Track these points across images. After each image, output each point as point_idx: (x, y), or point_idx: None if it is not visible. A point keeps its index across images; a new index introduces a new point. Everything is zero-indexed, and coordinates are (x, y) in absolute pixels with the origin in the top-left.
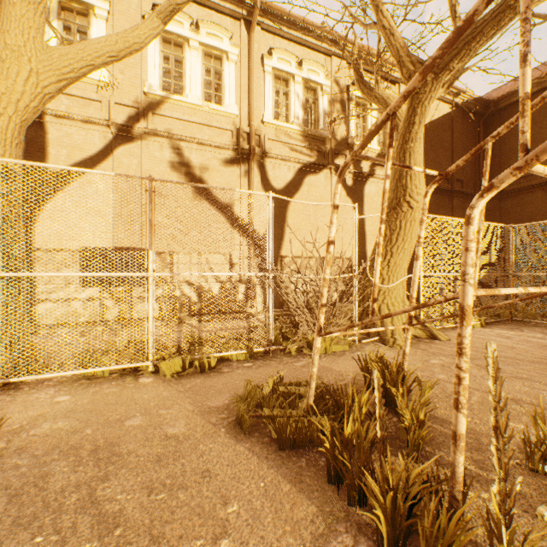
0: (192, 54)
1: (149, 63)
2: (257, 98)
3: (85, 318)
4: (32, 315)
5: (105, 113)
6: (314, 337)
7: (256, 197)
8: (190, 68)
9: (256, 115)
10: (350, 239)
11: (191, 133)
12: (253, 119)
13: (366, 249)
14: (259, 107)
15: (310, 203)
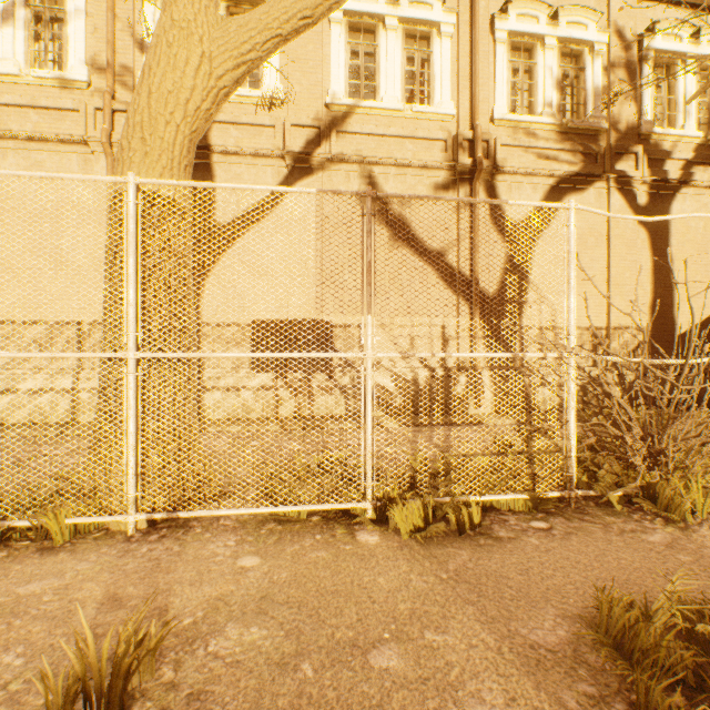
0: (389, 37)
1: (332, 63)
2: (484, 85)
3: (257, 413)
4: (199, 407)
5: (279, 140)
6: (656, 477)
7: (482, 236)
8: (385, 59)
9: (482, 111)
10: (644, 296)
11: (388, 152)
12: (478, 117)
13: (673, 312)
14: (486, 97)
15: (643, 219)
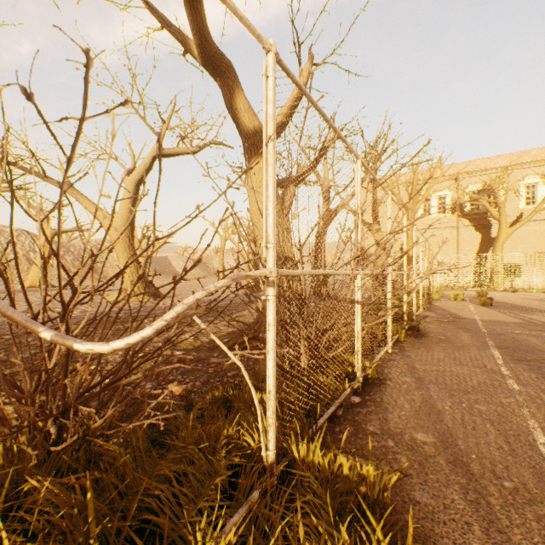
0: (540, 187)
1: (520, 197)
2: None
3: None
4: (480, 284)
5: None
6: None
7: None
8: (539, 192)
9: None
10: None
11: (540, 218)
12: None
13: None
14: None
15: None
